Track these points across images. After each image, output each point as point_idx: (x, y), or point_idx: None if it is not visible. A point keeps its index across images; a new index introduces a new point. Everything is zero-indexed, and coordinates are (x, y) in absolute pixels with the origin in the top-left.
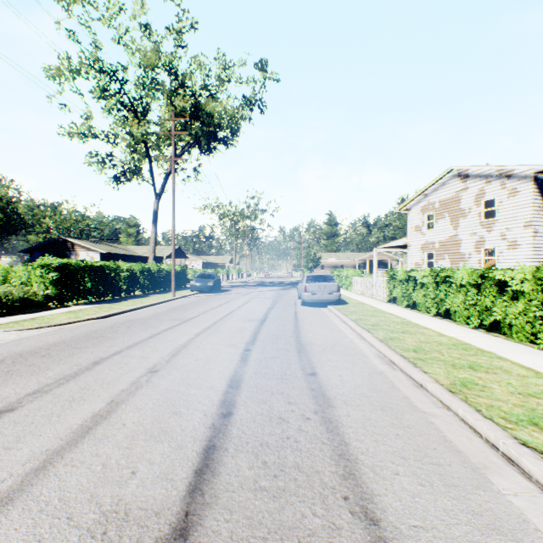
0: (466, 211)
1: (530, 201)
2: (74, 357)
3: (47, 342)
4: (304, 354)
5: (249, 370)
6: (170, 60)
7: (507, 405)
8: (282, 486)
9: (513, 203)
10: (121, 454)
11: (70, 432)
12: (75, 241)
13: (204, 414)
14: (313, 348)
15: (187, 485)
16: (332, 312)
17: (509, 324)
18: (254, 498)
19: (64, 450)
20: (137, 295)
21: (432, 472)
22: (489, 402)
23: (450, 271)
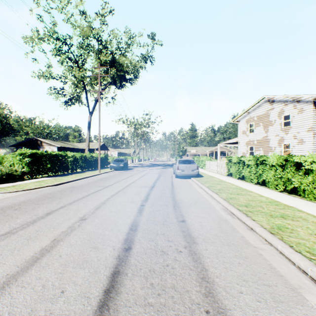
0: (272, 122)
1: (311, 116)
2: (35, 210)
3: (20, 200)
4: (177, 208)
5: (143, 218)
6: (98, 32)
7: (309, 243)
8: (163, 302)
9: (301, 117)
10: (56, 277)
11: (24, 261)
12: (43, 140)
13: (113, 248)
14: (183, 204)
15: (98, 302)
16: (194, 182)
17: (303, 189)
18: (143, 312)
19: (18, 274)
20: (78, 172)
21: (265, 291)
22: (297, 240)
23: (265, 157)
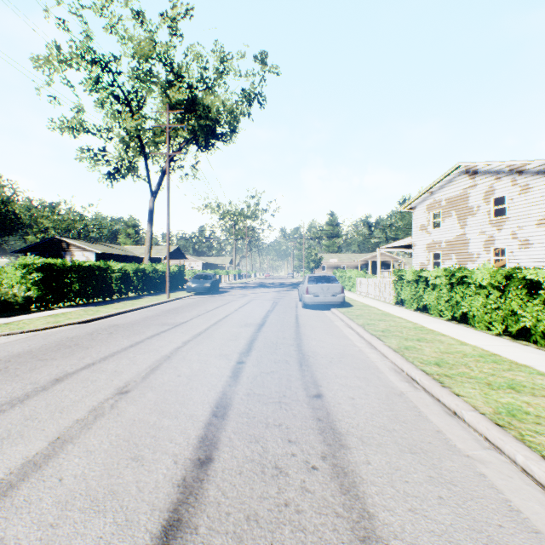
0: (474, 209)
1: (544, 198)
2: (33, 372)
3: (11, 352)
4: (306, 367)
5: (240, 390)
6: (166, 51)
7: None
8: None
9: (525, 200)
10: (38, 539)
11: None
12: (70, 241)
13: (173, 461)
14: (317, 359)
15: None
16: (336, 316)
17: (541, 331)
18: None
19: None
20: (130, 297)
21: None
22: None
23: (468, 270)
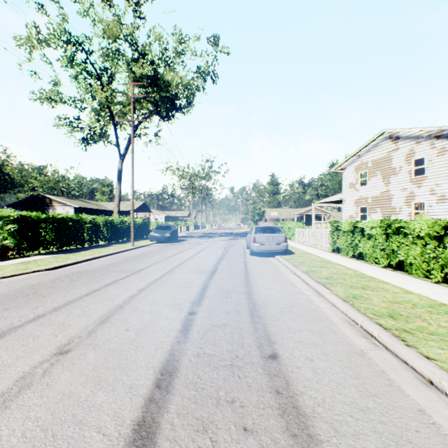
0: (397, 169)
1: None
2: None
3: None
4: (258, 319)
5: (189, 349)
6: (131, 32)
7: None
8: None
9: (442, 161)
10: None
11: None
12: (53, 197)
13: None
14: (268, 309)
15: None
16: (280, 262)
17: None
18: None
19: None
20: (100, 245)
21: None
22: None
23: (404, 222)
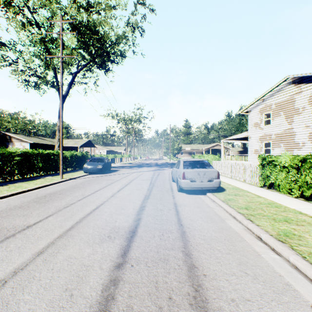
0: (300, 110)
1: None
2: None
3: None
4: None
5: None
6: None
7: None
8: None
9: None
10: None
11: None
12: (12, 135)
13: None
14: None
15: None
16: (218, 205)
17: None
18: None
19: None
20: (31, 177)
21: None
22: None
23: None
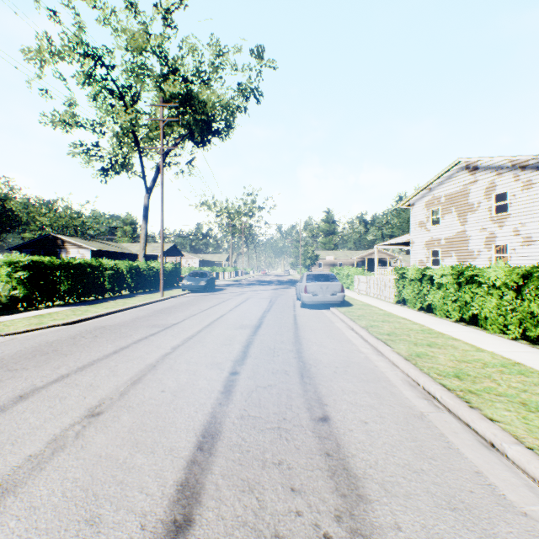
0: (475, 206)
1: None
2: None
3: None
4: (308, 380)
5: (232, 411)
6: (160, 43)
7: None
8: None
9: (528, 196)
10: None
11: None
12: (66, 238)
13: (140, 525)
14: (320, 369)
15: None
16: (336, 316)
17: None
18: None
19: None
20: (123, 295)
21: None
22: None
23: (478, 269)
